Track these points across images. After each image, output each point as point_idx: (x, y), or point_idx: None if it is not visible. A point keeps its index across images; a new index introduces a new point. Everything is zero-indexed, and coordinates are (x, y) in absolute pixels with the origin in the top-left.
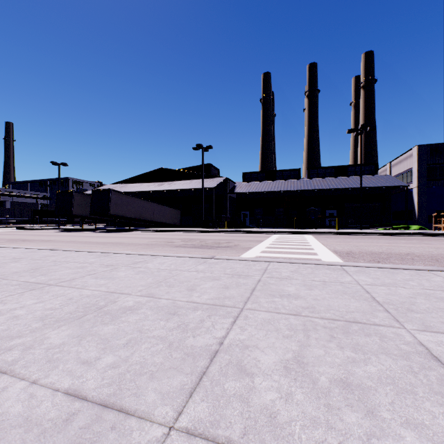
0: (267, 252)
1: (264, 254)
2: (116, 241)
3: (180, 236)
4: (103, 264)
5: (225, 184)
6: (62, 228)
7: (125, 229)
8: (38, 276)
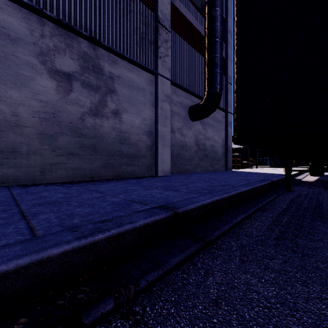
0: None
1: None
2: None
3: None
4: None
5: None
6: None
7: None
8: None
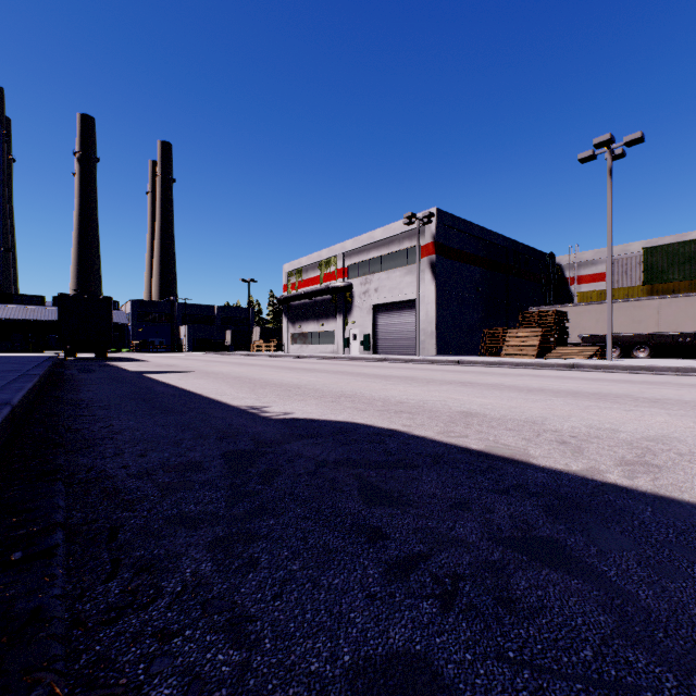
0: None
1: None
2: None
3: None
4: None
5: None
6: None
7: None
8: None
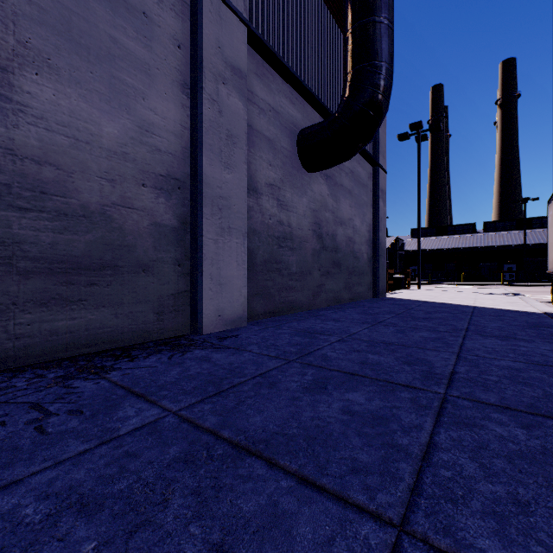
0: None
1: None
2: None
3: None
4: None
5: (394, 243)
6: None
7: None
8: None
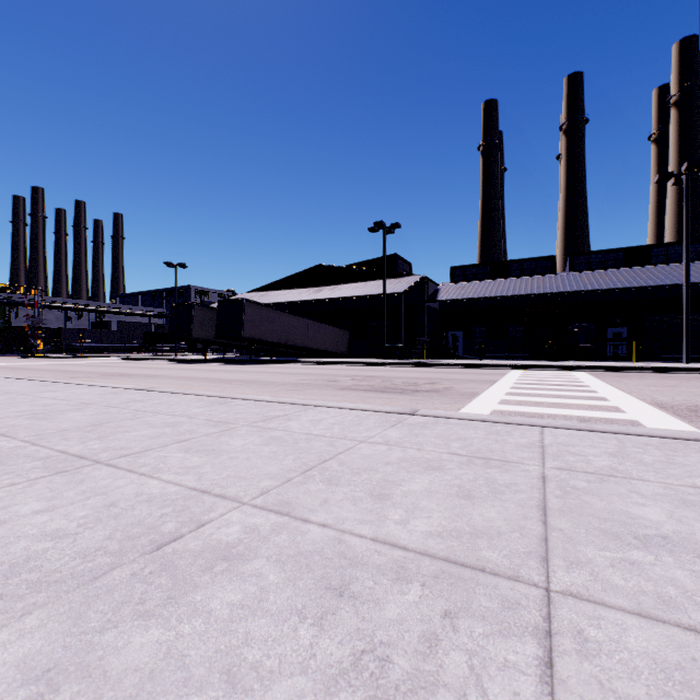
0: (513, 404)
1: (508, 406)
2: (249, 378)
3: (348, 371)
4: (211, 420)
5: (420, 286)
6: (178, 358)
7: (265, 361)
8: (91, 440)
